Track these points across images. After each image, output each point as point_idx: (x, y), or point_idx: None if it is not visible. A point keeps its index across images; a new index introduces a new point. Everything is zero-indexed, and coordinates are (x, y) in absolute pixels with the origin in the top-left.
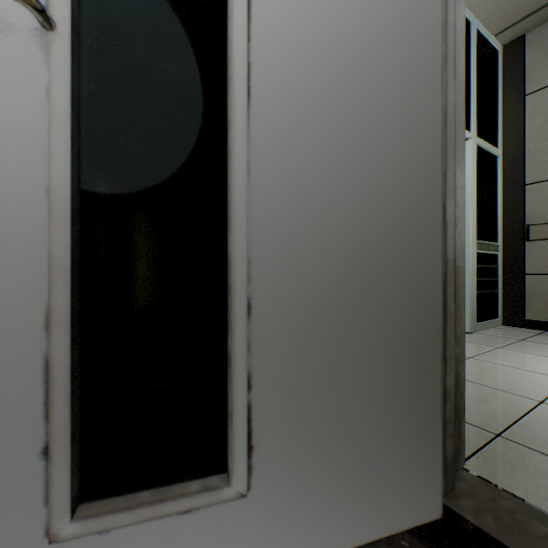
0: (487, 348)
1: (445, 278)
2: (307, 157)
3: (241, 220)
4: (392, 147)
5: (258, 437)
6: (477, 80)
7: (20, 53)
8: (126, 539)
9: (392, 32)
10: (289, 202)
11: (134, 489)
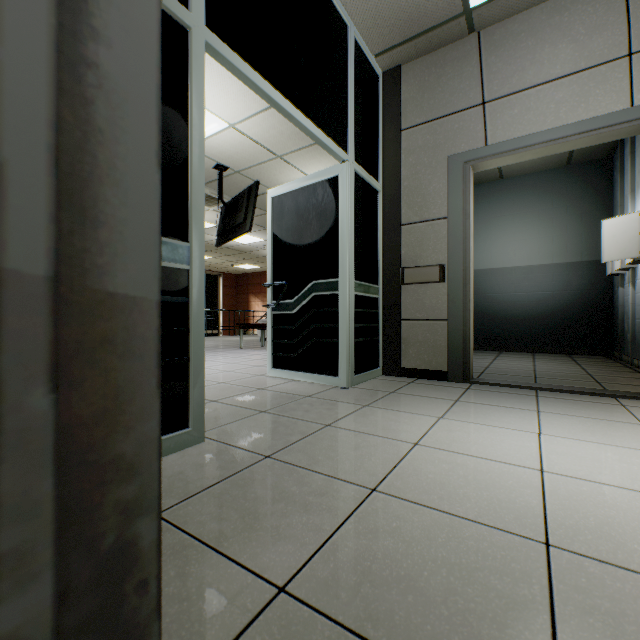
0: (354, 407)
1: None
2: None
3: None
4: None
5: None
6: (356, 97)
7: None
8: None
9: None
10: None
11: None
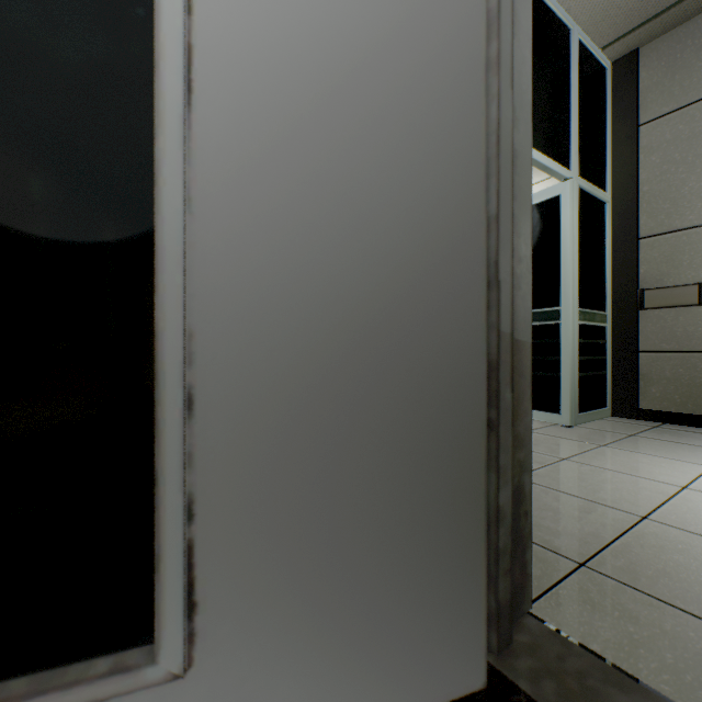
0: (588, 446)
1: (498, 358)
2: (283, 186)
3: (175, 274)
4: (413, 176)
5: (204, 590)
6: (579, 104)
7: None
8: None
9: (413, 14)
10: (255, 249)
11: (5, 674)
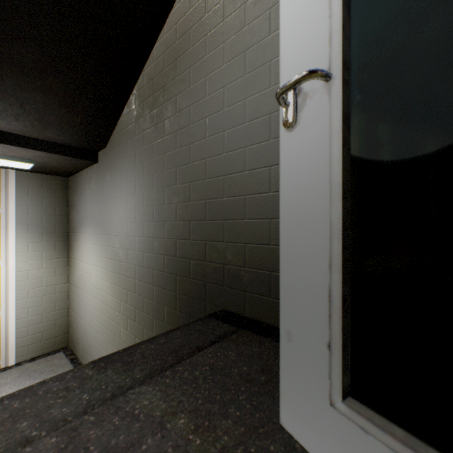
0: None
1: None
2: None
3: None
4: None
5: None
6: None
7: (318, 104)
8: (379, 451)
9: None
10: None
11: (389, 417)
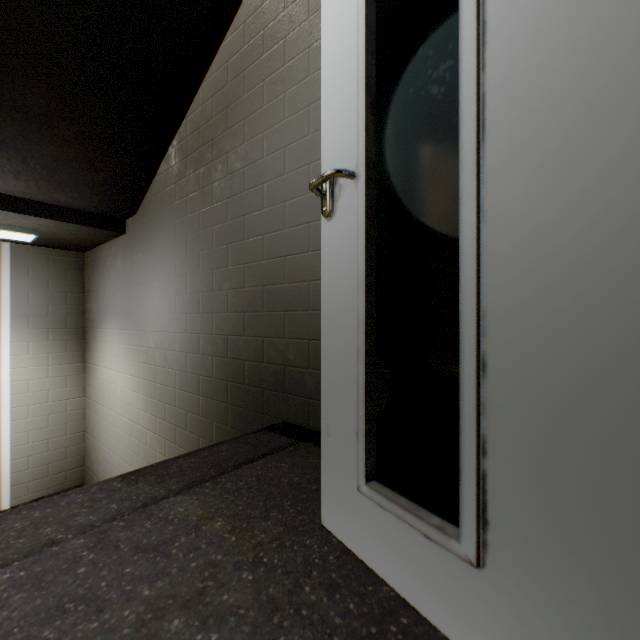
0: None
1: None
2: (568, 161)
3: (469, 270)
4: None
5: (493, 515)
6: None
7: (350, 197)
8: (391, 522)
9: None
10: (537, 234)
11: (401, 492)
